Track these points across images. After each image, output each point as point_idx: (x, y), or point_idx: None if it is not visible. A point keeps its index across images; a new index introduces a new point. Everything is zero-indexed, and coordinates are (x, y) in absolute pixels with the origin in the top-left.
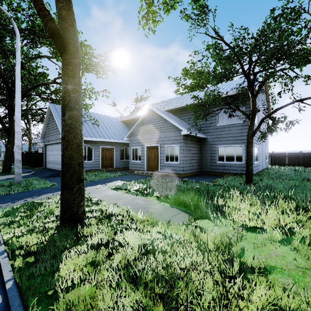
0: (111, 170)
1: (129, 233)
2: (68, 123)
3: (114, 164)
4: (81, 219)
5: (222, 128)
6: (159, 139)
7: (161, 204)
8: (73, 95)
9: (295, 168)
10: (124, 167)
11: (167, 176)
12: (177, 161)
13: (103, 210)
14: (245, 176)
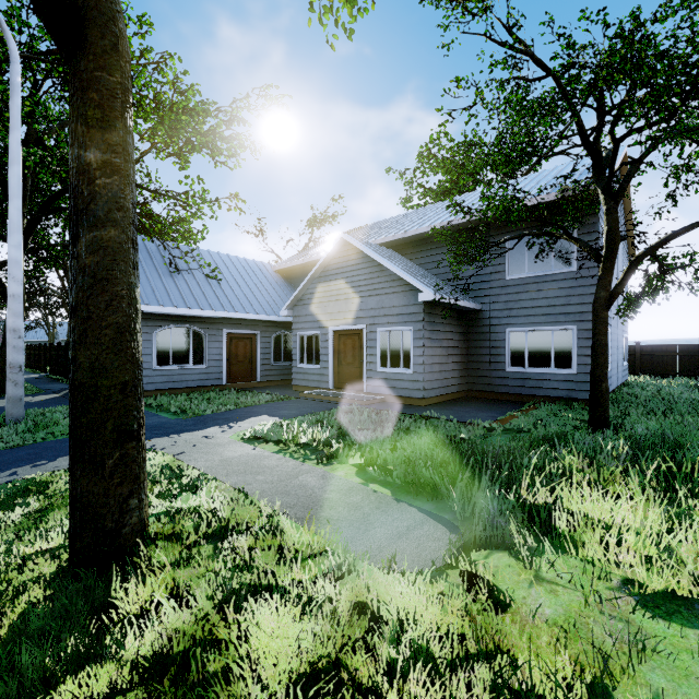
0: (249, 386)
1: (266, 612)
2: (87, 264)
3: (257, 371)
4: (132, 550)
5: (520, 285)
6: (365, 313)
7: (368, 491)
8: (104, 181)
9: (696, 384)
10: (281, 379)
11: (384, 403)
12: (409, 367)
13: (204, 514)
14: (579, 405)
